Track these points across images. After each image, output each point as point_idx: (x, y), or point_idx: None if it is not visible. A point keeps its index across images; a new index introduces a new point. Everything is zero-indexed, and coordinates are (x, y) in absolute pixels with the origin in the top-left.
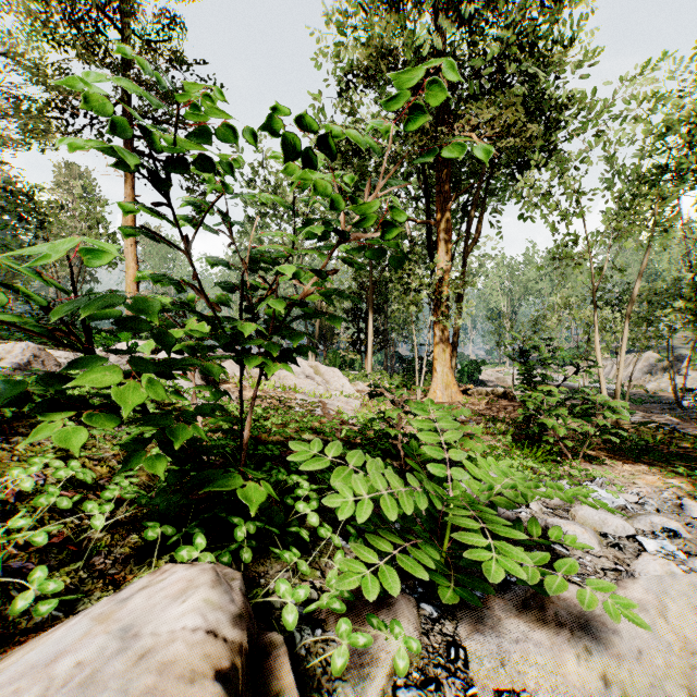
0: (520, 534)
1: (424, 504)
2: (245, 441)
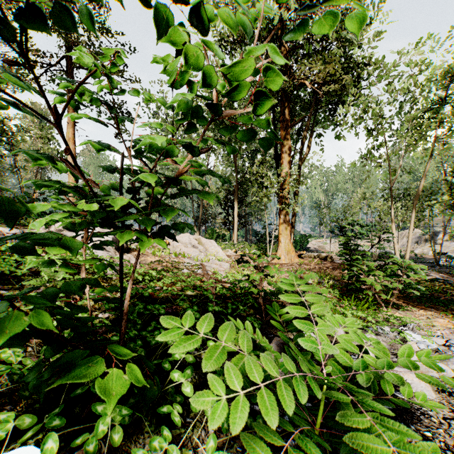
0: None
1: (305, 397)
2: (124, 312)
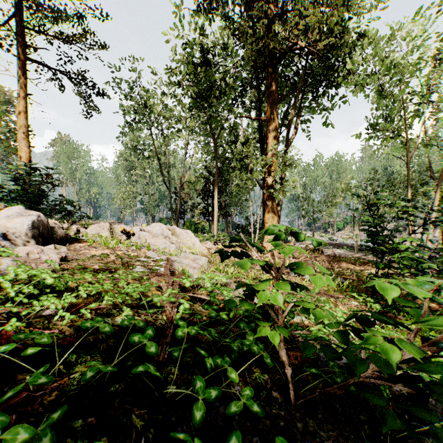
0: None
1: None
2: None
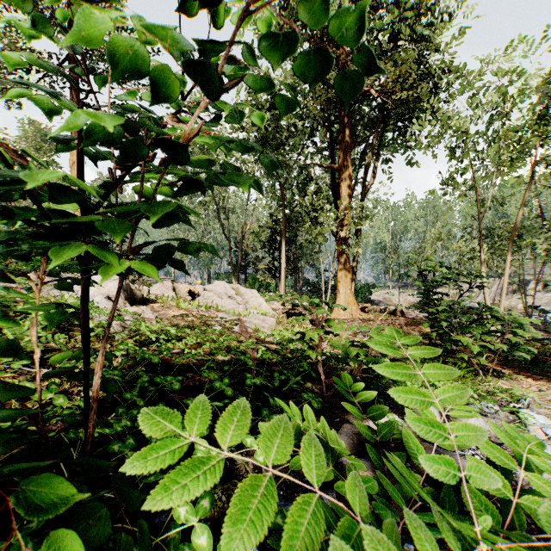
0: None
1: None
2: (93, 395)
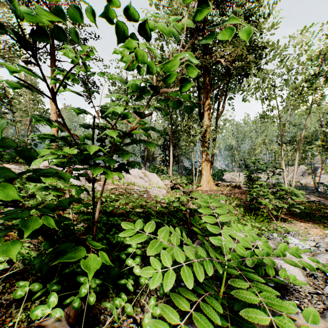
0: (290, 306)
1: (210, 271)
2: (95, 220)
